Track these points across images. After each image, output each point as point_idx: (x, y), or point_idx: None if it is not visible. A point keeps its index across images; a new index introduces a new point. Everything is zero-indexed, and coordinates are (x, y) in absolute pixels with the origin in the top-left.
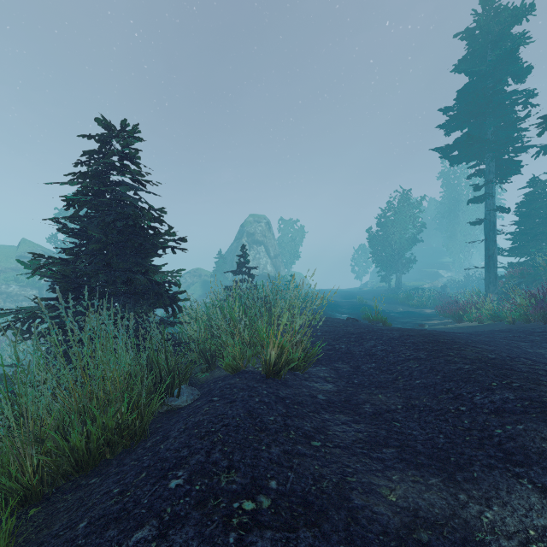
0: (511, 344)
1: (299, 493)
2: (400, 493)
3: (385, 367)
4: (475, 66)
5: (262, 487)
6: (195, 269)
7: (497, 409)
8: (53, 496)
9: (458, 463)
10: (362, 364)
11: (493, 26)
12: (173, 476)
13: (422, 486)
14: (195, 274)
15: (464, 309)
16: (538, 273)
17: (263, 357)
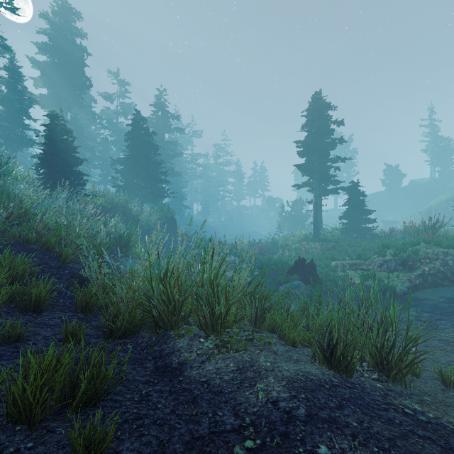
0: None
1: None
2: None
3: None
4: None
5: None
6: None
7: None
8: None
9: None
10: None
11: None
12: None
13: None
14: None
15: None
16: None
17: None
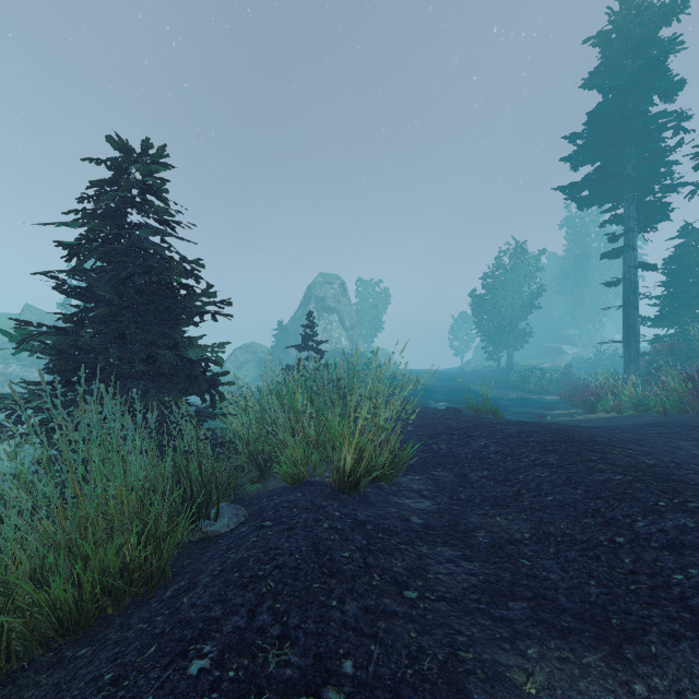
0: (670, 444)
1: (388, 682)
2: (541, 680)
3: (502, 477)
4: (611, 80)
5: (332, 672)
6: (248, 344)
7: (671, 543)
8: (22, 675)
9: (624, 629)
10: (470, 472)
11: (634, 29)
12: (195, 653)
13: (574, 668)
14: (248, 351)
15: (597, 396)
16: (692, 348)
17: (335, 464)
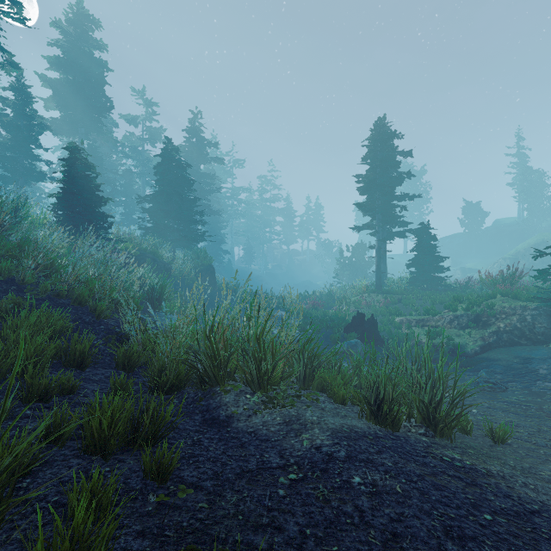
0: None
1: None
2: None
3: None
4: None
5: None
6: None
7: None
8: None
9: None
10: None
11: None
12: None
13: None
14: None
15: None
16: None
17: None
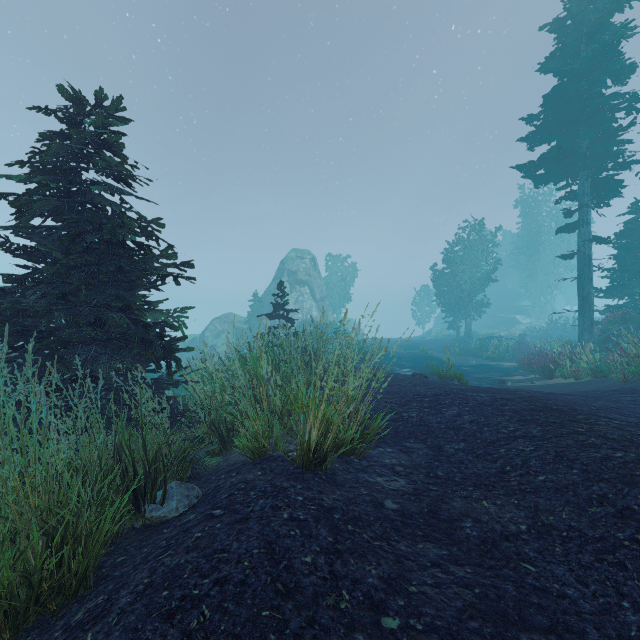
0: None
1: None
2: None
3: (481, 450)
4: (566, 64)
5: None
6: (226, 314)
7: None
8: None
9: None
10: (445, 443)
11: (589, 15)
12: None
13: None
14: (226, 320)
15: (555, 362)
16: None
17: (299, 438)
